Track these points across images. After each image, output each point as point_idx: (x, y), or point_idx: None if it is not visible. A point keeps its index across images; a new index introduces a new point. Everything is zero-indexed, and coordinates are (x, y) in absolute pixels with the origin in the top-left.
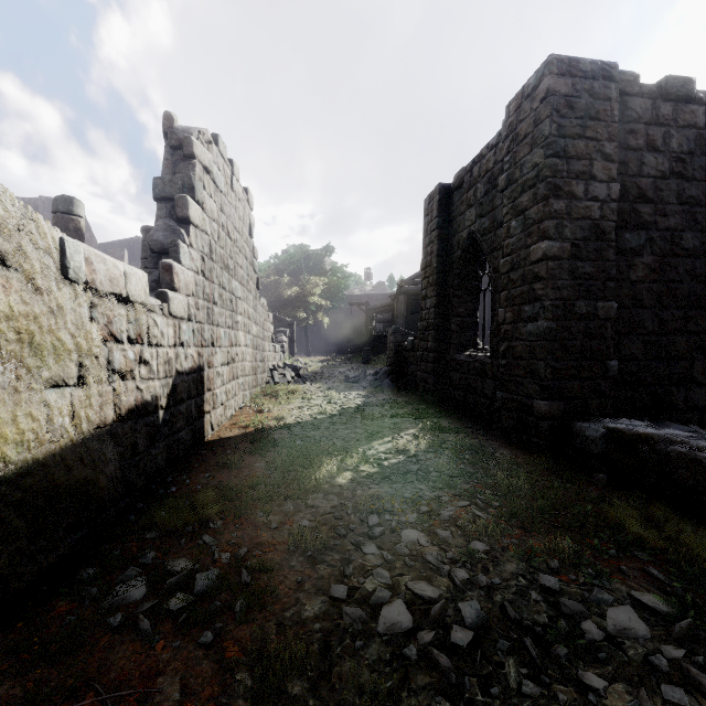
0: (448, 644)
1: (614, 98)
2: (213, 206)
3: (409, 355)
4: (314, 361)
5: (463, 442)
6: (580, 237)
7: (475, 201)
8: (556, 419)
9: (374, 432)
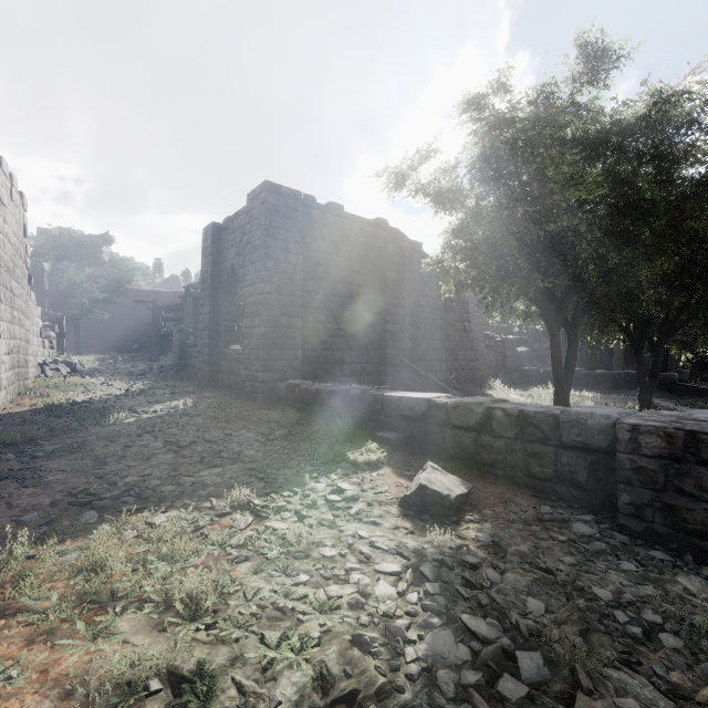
0: (177, 446)
1: (300, 211)
2: (0, 221)
3: (192, 351)
4: (90, 359)
5: (217, 401)
6: (282, 283)
7: (235, 244)
8: (270, 383)
9: (155, 401)
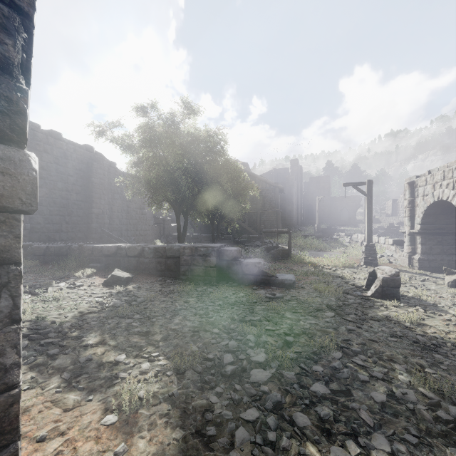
0: None
1: (29, 133)
2: None
3: None
4: None
5: None
6: None
7: None
8: None
9: None
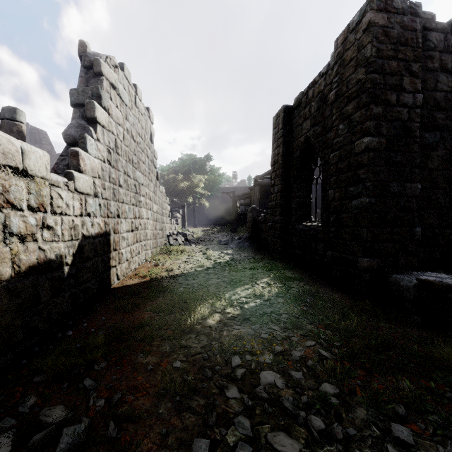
0: None
1: (419, 29)
2: (119, 114)
3: (262, 226)
4: (199, 230)
5: (304, 289)
6: (393, 134)
7: (310, 115)
8: (375, 272)
9: (238, 281)
